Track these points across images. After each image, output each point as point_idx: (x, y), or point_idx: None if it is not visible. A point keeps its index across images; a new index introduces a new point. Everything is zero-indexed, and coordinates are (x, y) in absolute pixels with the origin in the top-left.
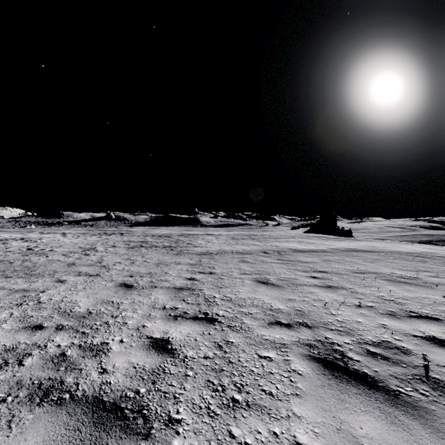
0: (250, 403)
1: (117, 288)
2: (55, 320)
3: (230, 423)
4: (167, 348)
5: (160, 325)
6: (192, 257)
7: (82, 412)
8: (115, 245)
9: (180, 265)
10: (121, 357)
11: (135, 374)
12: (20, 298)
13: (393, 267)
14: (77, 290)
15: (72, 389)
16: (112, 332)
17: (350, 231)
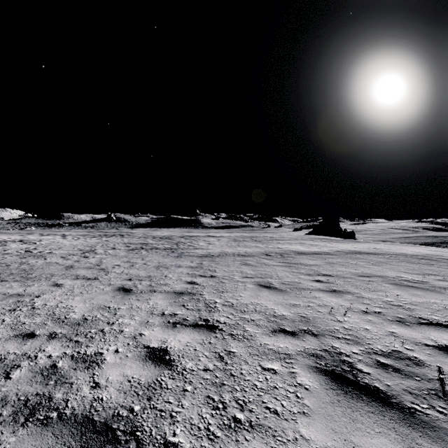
0: (253, 423)
1: (114, 293)
2: (49, 328)
3: (231, 447)
4: (165, 359)
5: (158, 333)
6: (193, 260)
7: (69, 434)
8: (115, 247)
9: (180, 268)
10: (115, 369)
11: (130, 389)
12: (14, 303)
13: (399, 270)
14: (73, 295)
15: (61, 406)
16: (107, 341)
17: (353, 232)
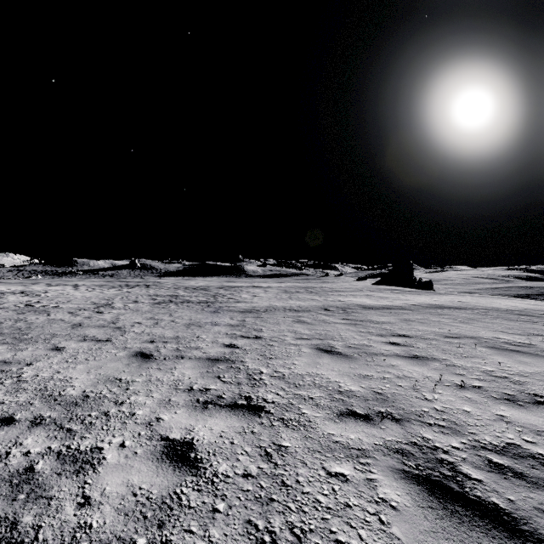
0: None
1: (130, 360)
2: (34, 409)
3: None
4: (189, 458)
5: (183, 418)
6: (233, 316)
7: None
8: (137, 300)
9: (217, 326)
10: (116, 475)
11: (134, 508)
12: None
13: (495, 329)
14: (76, 363)
15: (27, 538)
16: (111, 429)
17: (431, 282)
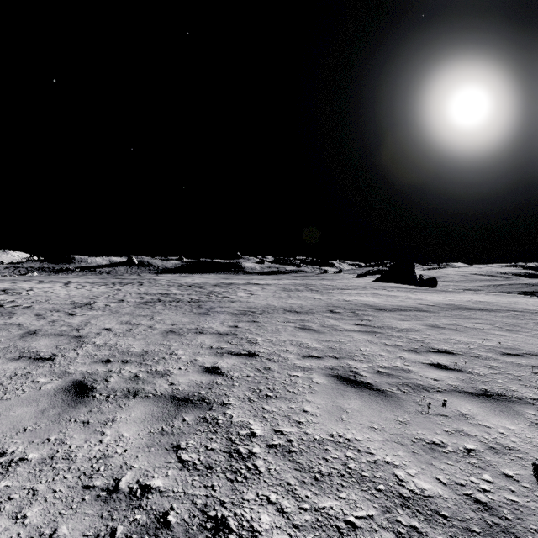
0: None
1: (53, 399)
2: None
3: None
4: None
5: None
6: (224, 319)
7: None
8: (123, 299)
9: (202, 335)
10: None
11: None
12: None
13: None
14: None
15: None
16: None
17: (435, 279)
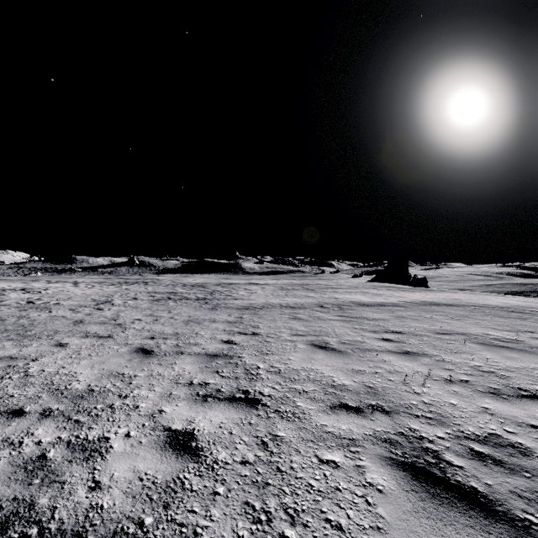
0: None
1: (131, 355)
2: (43, 402)
3: None
4: (191, 447)
5: (184, 410)
6: (231, 313)
7: None
8: (136, 297)
9: (215, 323)
10: (123, 462)
11: (141, 491)
12: (3, 369)
13: (486, 326)
14: (79, 358)
15: (44, 517)
16: (116, 421)
17: (425, 279)
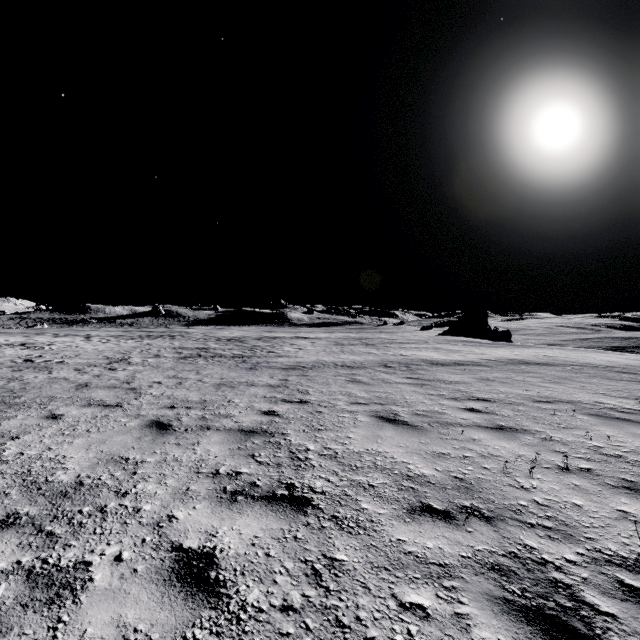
0: None
1: (142, 431)
2: (9, 503)
3: None
4: (208, 579)
5: (203, 516)
6: (273, 374)
7: None
8: (159, 354)
9: (254, 387)
10: (105, 607)
11: None
12: None
13: (595, 391)
14: (74, 436)
15: None
16: (106, 534)
17: (509, 332)
